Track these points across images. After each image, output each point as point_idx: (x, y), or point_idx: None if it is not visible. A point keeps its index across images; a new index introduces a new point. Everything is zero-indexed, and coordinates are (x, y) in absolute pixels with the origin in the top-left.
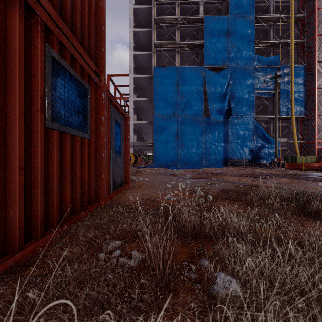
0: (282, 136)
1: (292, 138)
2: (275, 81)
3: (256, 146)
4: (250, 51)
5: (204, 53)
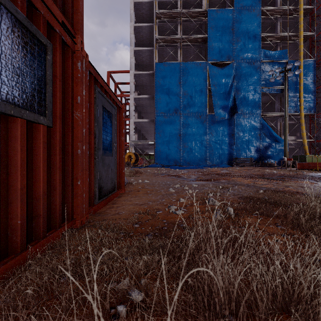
0: (289, 135)
1: (300, 136)
2: (285, 75)
3: (262, 145)
4: (256, 45)
5: (207, 48)
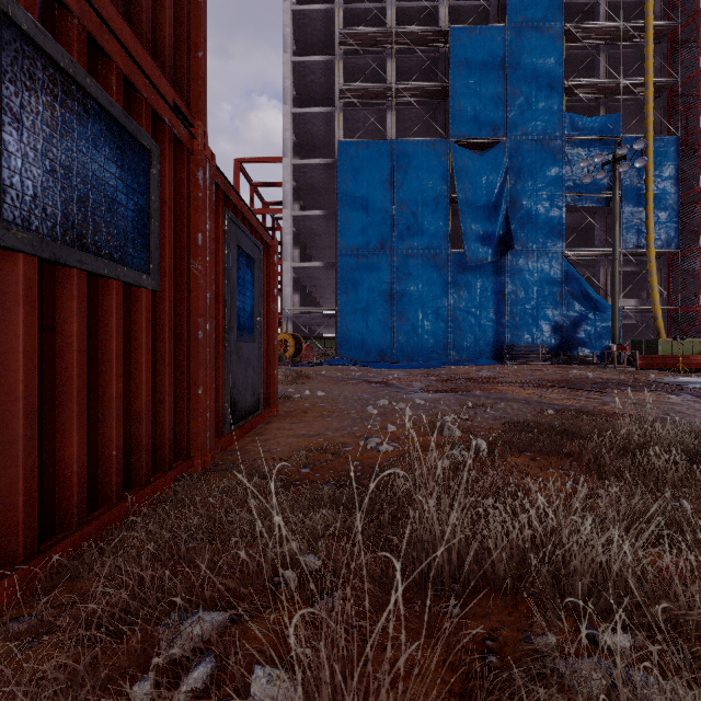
0: (625, 295)
1: (648, 300)
2: (614, 169)
3: (567, 318)
4: (555, 103)
5: (449, 110)
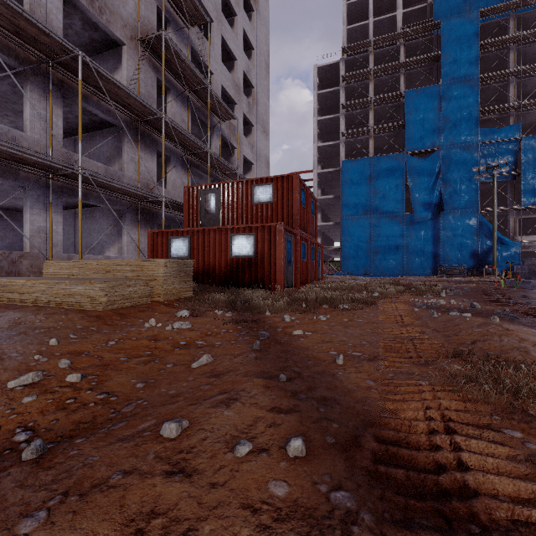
0: None
1: None
2: (492, 172)
3: (481, 249)
4: (473, 124)
5: (405, 136)
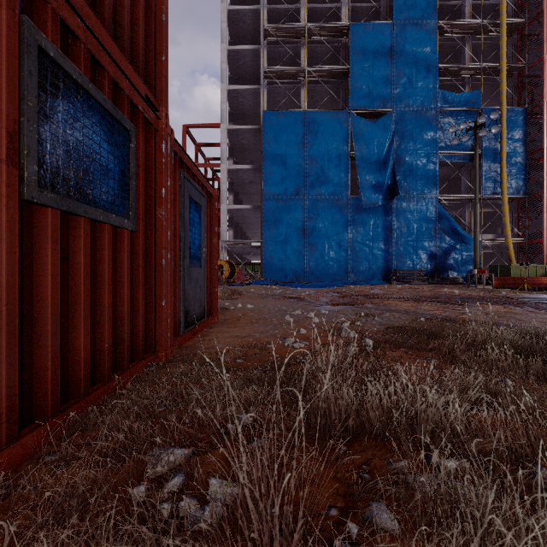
0: (485, 231)
1: (503, 234)
2: (475, 134)
3: (440, 248)
4: (430, 83)
5: (349, 87)
